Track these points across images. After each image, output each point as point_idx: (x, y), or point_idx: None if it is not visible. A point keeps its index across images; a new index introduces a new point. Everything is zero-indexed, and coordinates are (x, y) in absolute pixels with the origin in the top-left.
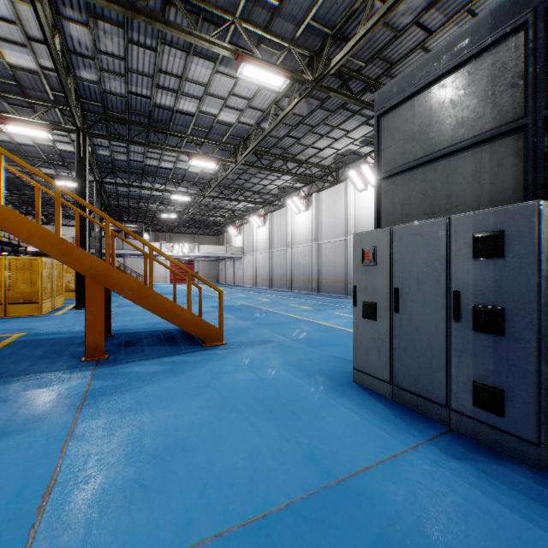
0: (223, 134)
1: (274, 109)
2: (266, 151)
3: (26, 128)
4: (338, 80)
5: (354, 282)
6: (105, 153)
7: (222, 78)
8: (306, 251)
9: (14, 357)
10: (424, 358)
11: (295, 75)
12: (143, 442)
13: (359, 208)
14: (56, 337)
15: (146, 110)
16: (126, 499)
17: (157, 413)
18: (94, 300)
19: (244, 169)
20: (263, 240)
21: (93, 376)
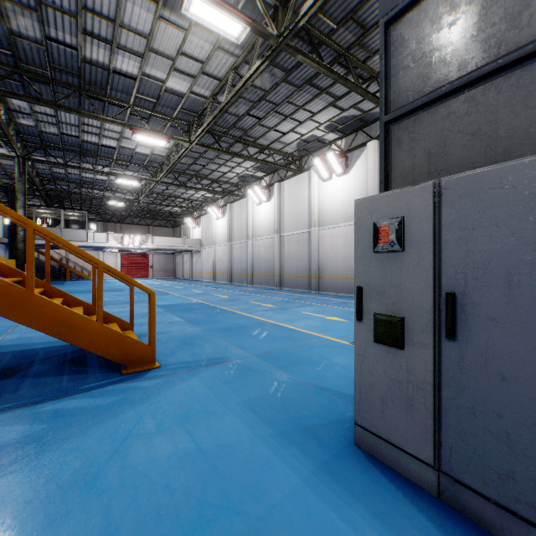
0: (173, 106)
1: (232, 77)
2: (224, 132)
3: None
4: (306, 47)
5: (357, 281)
6: (29, 123)
7: (167, 29)
8: (267, 243)
9: None
10: (524, 438)
11: (257, 26)
12: None
13: (323, 198)
14: None
15: (74, 67)
16: None
17: None
18: None
19: (200, 153)
20: (222, 232)
21: None
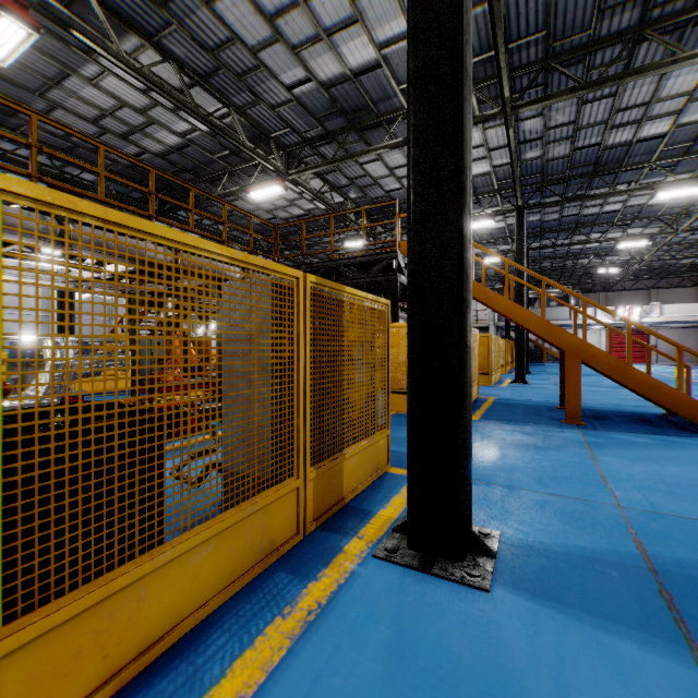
0: None
1: None
2: None
3: (476, 223)
4: None
5: None
6: (535, 218)
7: None
8: None
9: (505, 411)
10: None
11: None
12: (661, 477)
13: None
14: (522, 403)
15: (592, 158)
16: (664, 495)
17: (666, 467)
18: (572, 371)
19: None
20: None
21: (582, 433)
